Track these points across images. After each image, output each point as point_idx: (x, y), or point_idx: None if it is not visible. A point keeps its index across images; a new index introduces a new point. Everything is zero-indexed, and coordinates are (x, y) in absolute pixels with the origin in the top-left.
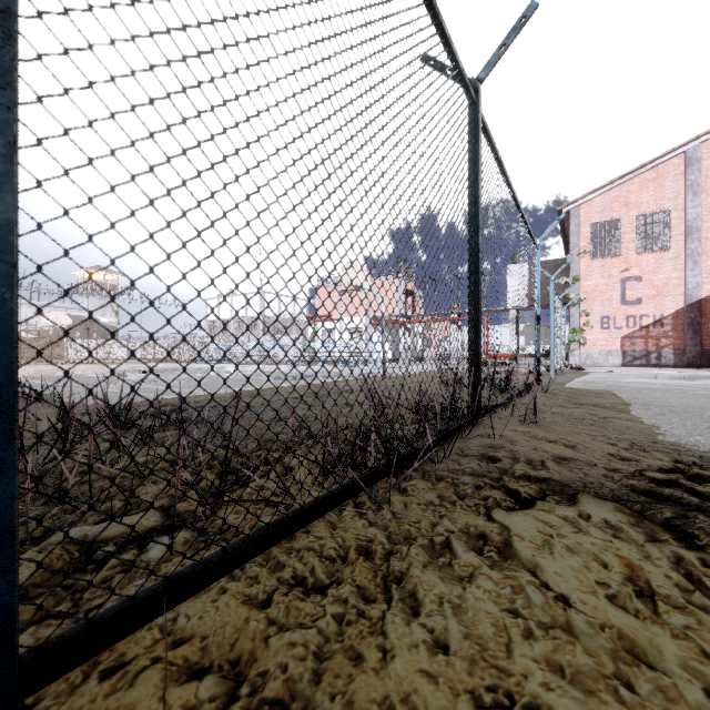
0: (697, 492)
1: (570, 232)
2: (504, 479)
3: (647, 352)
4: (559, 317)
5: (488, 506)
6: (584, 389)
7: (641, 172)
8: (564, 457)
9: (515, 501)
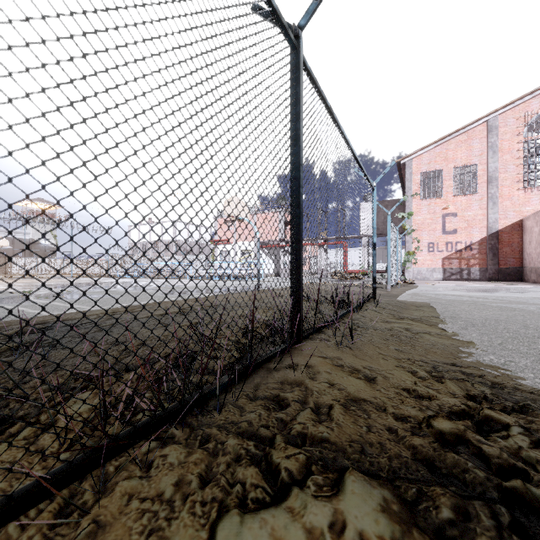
0: (484, 455)
1: (406, 179)
2: (275, 442)
3: (460, 269)
4: (396, 243)
5: (223, 507)
6: (409, 303)
7: (456, 135)
8: (356, 398)
9: (270, 486)
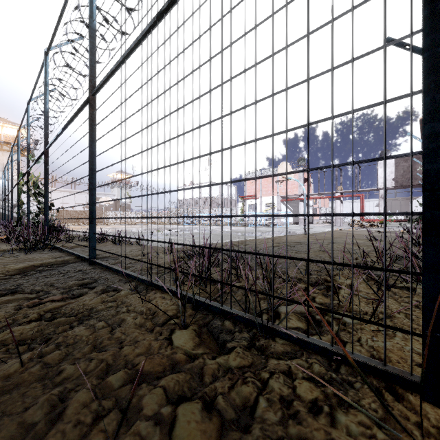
0: None
1: None
2: None
3: None
4: None
5: None
6: None
7: None
8: None
9: None
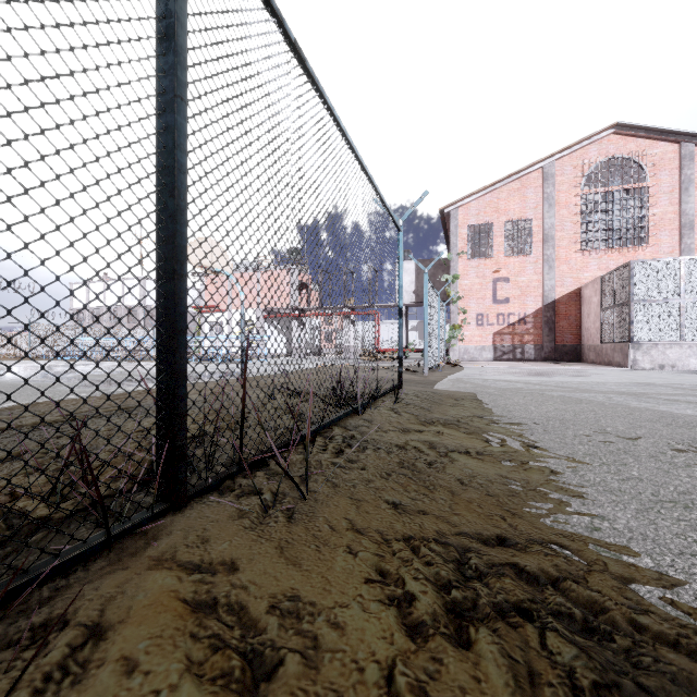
0: None
1: (451, 232)
2: None
3: (513, 347)
4: (437, 313)
5: None
6: (446, 394)
7: (509, 181)
8: None
9: None
